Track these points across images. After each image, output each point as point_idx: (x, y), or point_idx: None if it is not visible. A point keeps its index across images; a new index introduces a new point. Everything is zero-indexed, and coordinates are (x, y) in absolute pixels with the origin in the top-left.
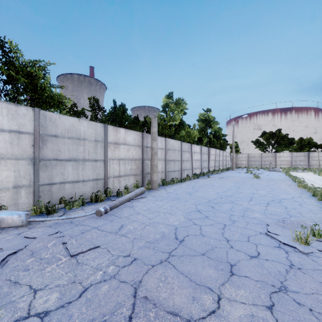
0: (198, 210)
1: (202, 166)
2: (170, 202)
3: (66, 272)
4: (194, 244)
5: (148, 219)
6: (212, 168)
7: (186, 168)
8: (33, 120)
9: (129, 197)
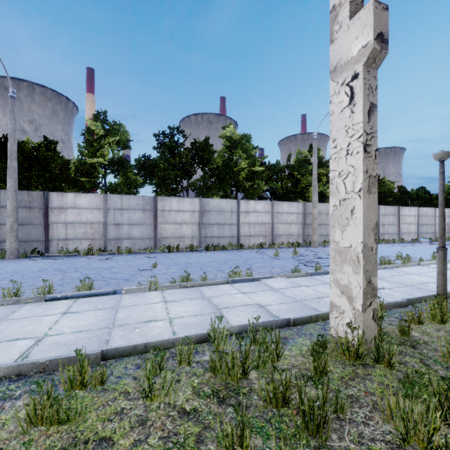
0: None
1: None
2: None
3: None
4: None
5: None
6: None
7: None
8: (417, 211)
9: None
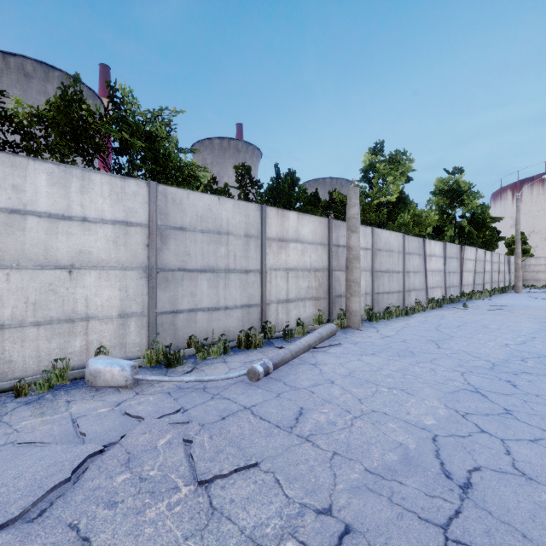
0: (475, 389)
1: (446, 284)
2: (395, 359)
3: (184, 536)
4: (513, 507)
5: (356, 399)
6: (467, 287)
7: (413, 288)
8: (148, 202)
9: (307, 343)
